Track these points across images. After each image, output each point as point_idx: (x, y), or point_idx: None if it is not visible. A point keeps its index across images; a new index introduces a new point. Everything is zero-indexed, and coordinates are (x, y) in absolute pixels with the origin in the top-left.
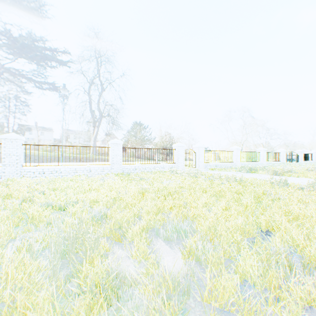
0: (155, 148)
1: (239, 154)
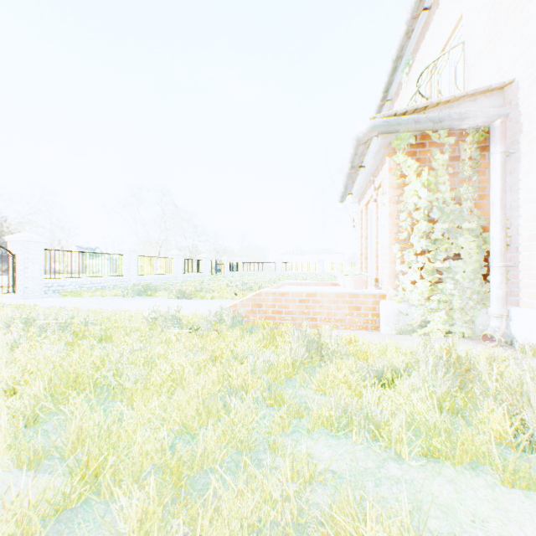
0: None
1: (135, 261)
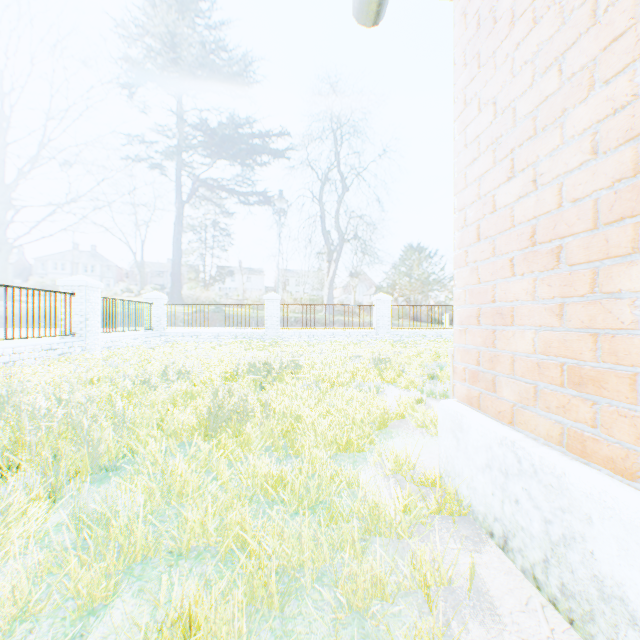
0: (440, 305)
1: None
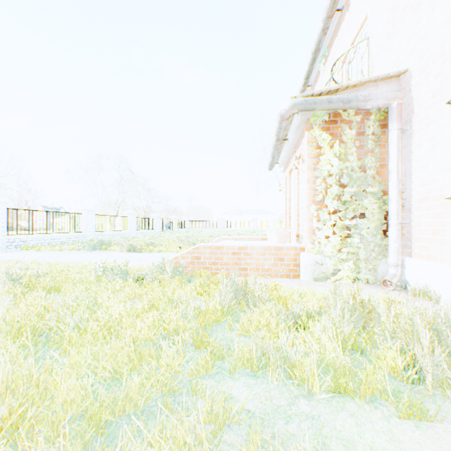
0: None
1: (93, 219)
